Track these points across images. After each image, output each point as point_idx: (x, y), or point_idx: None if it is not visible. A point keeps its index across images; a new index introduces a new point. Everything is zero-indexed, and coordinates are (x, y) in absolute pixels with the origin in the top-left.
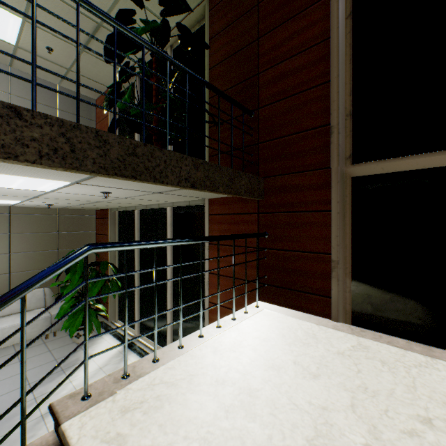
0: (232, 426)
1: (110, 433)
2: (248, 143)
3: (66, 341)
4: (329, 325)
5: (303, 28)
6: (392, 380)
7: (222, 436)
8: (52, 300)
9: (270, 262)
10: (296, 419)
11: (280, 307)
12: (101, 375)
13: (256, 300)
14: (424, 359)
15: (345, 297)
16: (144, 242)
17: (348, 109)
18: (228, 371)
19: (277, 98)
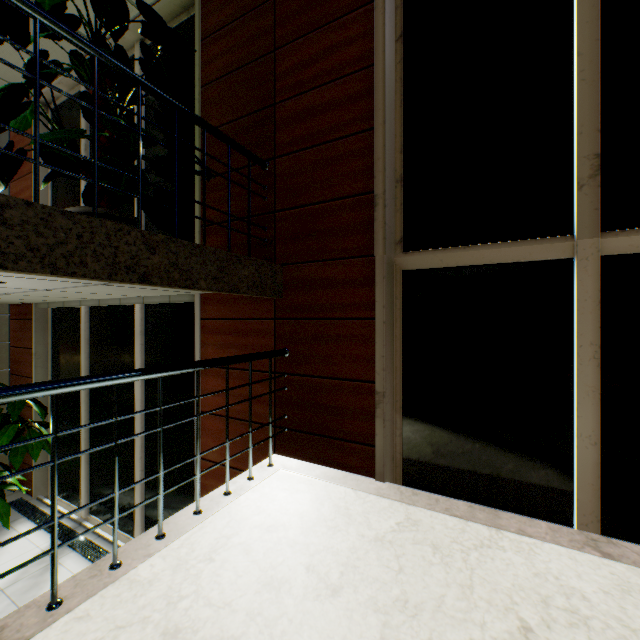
0: None
1: None
2: (260, 209)
3: None
4: (372, 489)
5: (338, 45)
6: (444, 579)
7: None
8: None
9: (292, 394)
10: None
11: (306, 463)
12: (1, 603)
13: (270, 456)
14: (487, 533)
15: (396, 444)
16: (23, 388)
17: (399, 172)
18: (192, 607)
19: (302, 145)
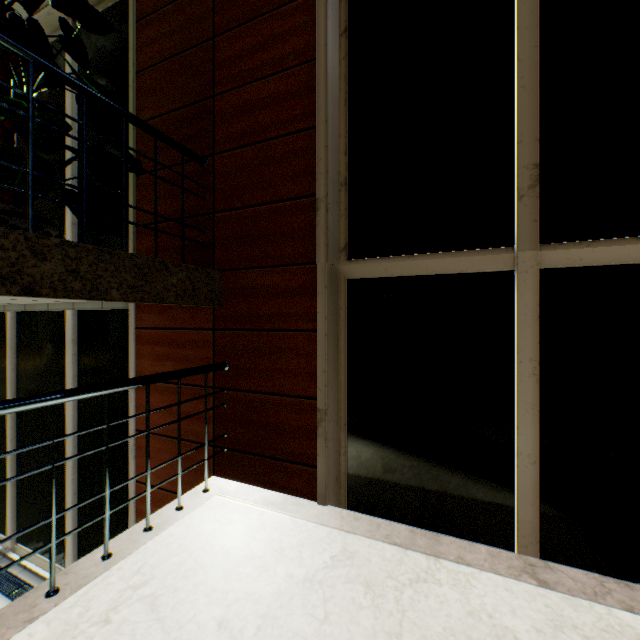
0: None
1: None
2: (199, 210)
3: None
4: (311, 515)
5: (279, 36)
6: (371, 628)
7: None
8: None
9: (232, 411)
10: None
11: (246, 486)
12: None
13: (205, 480)
14: (425, 563)
15: (340, 463)
16: None
17: (344, 174)
18: None
19: (243, 142)
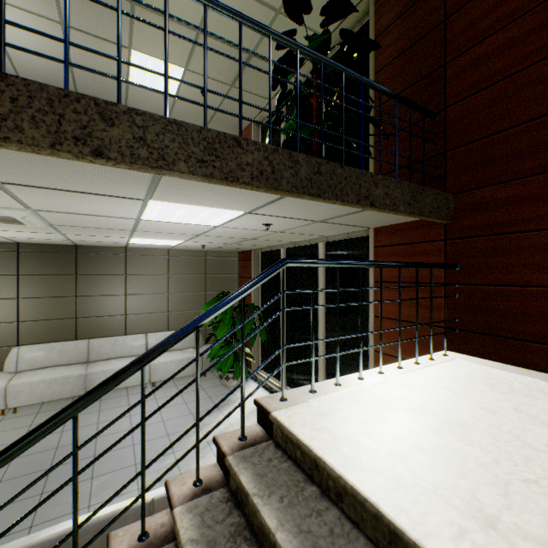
0: (444, 444)
1: (316, 425)
2: (429, 153)
3: (216, 383)
4: None
5: None
6: None
7: (435, 449)
8: (201, 341)
9: (464, 301)
10: (529, 454)
11: (479, 359)
12: (253, 418)
13: (444, 347)
14: None
15: None
16: (328, 260)
17: None
18: (425, 404)
19: (475, 89)
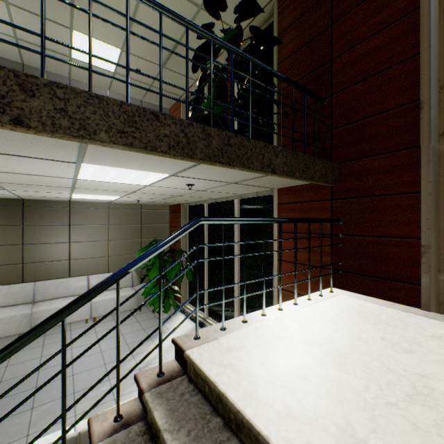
0: (327, 374)
1: (223, 361)
2: (320, 130)
3: (149, 316)
4: (419, 313)
5: (384, 4)
6: None
7: (319, 378)
8: (137, 281)
9: (345, 248)
10: (391, 378)
11: (357, 294)
12: None
13: (330, 285)
14: None
15: (439, 286)
16: (236, 218)
17: (442, 80)
18: (314, 337)
19: (353, 81)
